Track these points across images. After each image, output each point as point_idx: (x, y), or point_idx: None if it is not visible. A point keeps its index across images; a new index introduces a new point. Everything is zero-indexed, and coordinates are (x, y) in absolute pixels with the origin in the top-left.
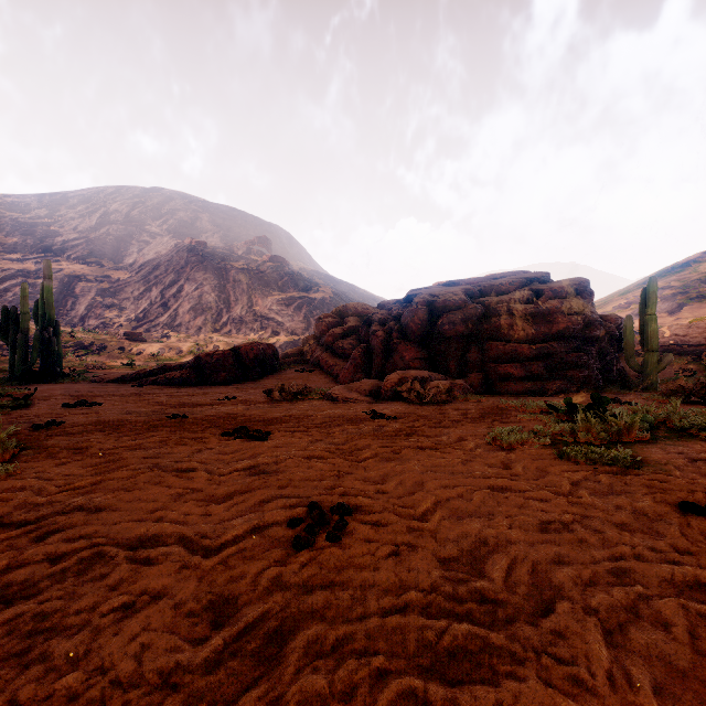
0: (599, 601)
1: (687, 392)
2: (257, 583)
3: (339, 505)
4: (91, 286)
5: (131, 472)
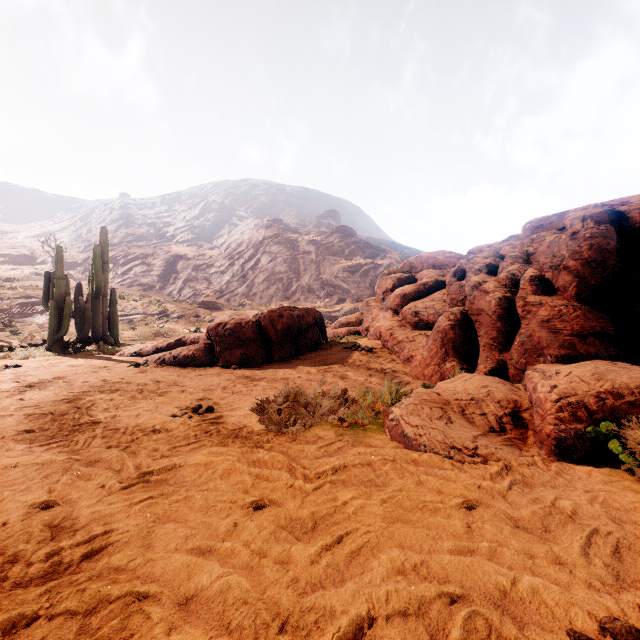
0: None
1: None
2: None
3: None
4: (189, 263)
5: None
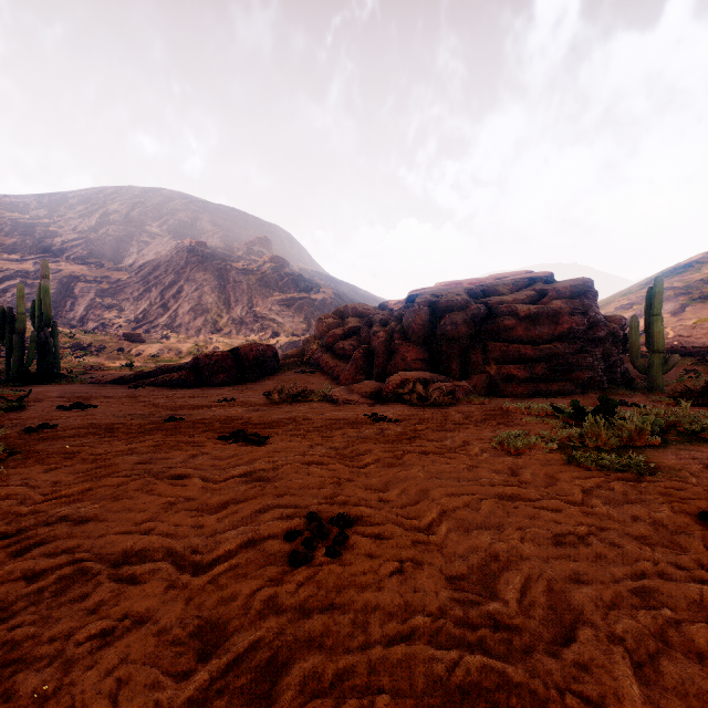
0: (625, 628)
1: (695, 394)
2: (250, 605)
3: (339, 516)
4: (90, 286)
5: (122, 479)
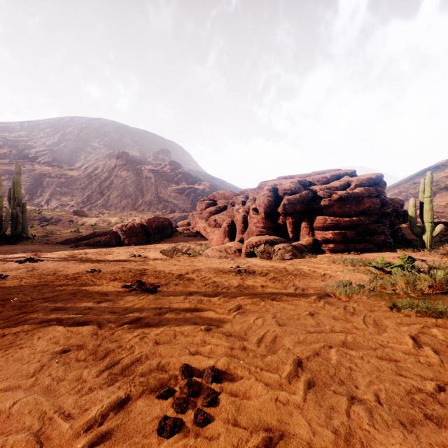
0: None
1: None
2: None
3: (208, 372)
4: (53, 180)
5: (34, 326)
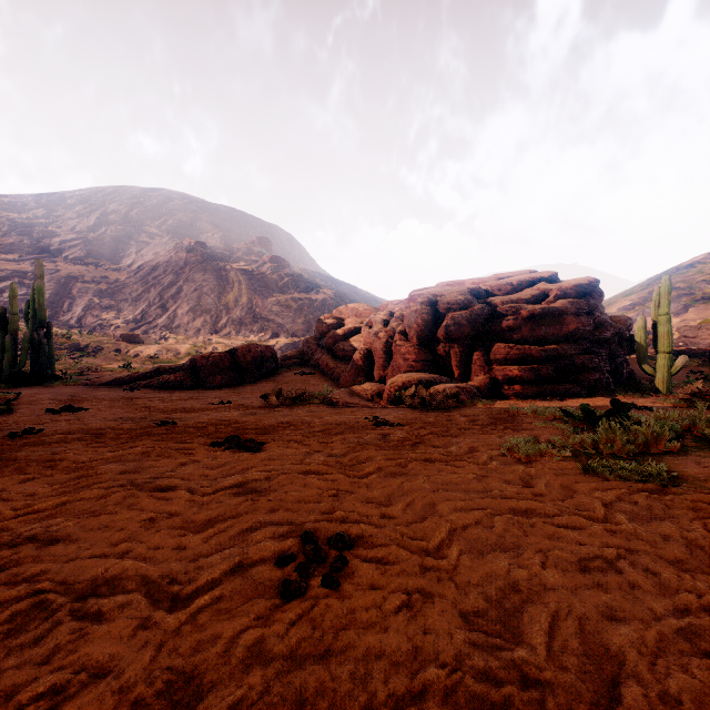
0: (680, 685)
1: (707, 396)
2: (231, 652)
3: (337, 537)
4: (88, 287)
5: (103, 491)
